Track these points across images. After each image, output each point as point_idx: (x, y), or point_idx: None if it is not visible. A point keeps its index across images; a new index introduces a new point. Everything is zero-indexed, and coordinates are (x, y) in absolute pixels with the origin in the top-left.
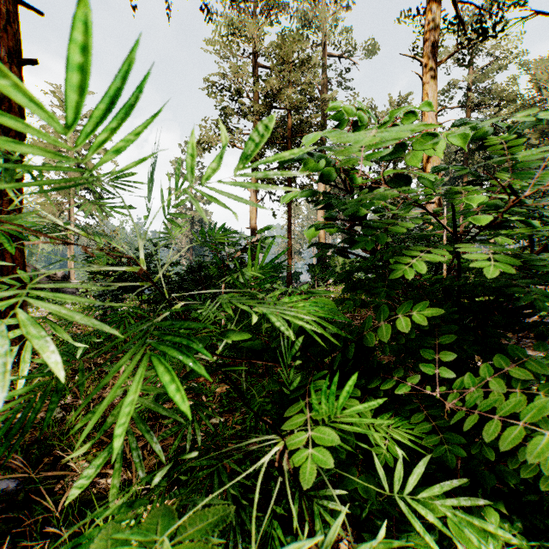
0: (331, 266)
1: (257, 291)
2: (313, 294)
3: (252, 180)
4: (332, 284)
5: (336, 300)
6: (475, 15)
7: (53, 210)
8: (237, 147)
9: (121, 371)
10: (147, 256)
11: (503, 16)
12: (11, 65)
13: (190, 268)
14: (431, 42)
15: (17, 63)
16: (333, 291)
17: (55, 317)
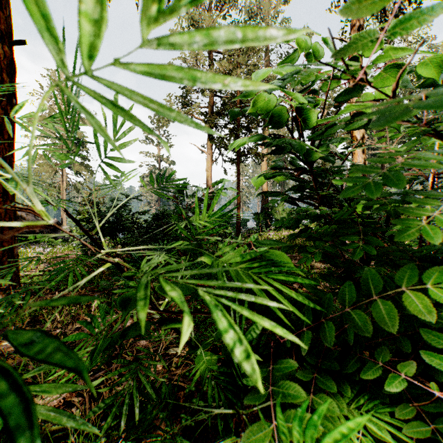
0: (273, 214)
1: (212, 235)
2: (262, 244)
3: (208, 144)
4: (273, 229)
5: (282, 246)
6: (394, 4)
7: (49, 170)
8: (195, 117)
9: (93, 304)
10: (121, 206)
11: (418, 4)
12: (4, 45)
13: (155, 216)
14: (357, 27)
15: (9, 44)
16: (274, 235)
17: (47, 256)
